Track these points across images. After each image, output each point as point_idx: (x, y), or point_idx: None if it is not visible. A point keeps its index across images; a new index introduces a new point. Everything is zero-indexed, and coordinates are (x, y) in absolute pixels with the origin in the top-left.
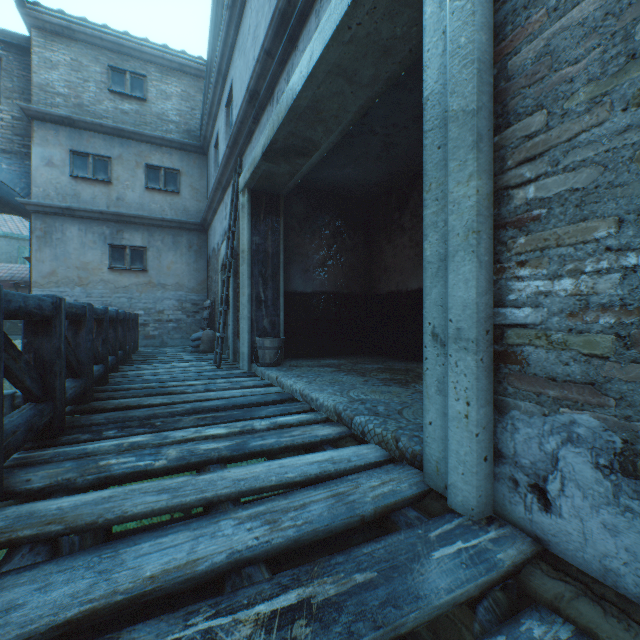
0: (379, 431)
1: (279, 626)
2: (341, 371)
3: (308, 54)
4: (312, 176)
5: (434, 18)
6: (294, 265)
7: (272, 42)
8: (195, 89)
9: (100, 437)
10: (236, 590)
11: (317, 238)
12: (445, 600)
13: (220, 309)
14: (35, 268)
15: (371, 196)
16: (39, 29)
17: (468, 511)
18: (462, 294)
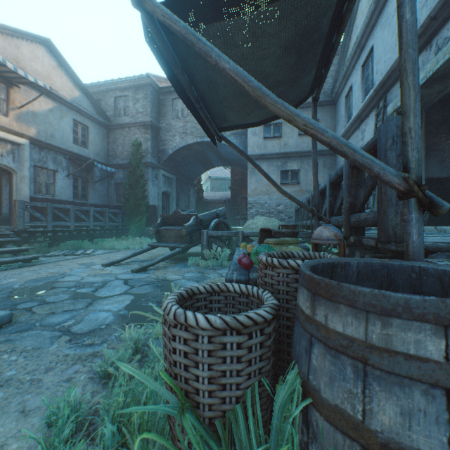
0: None
1: None
2: None
3: None
4: None
5: None
6: (430, 159)
7: (438, 10)
8: None
9: None
10: None
11: None
12: None
13: None
14: (248, 187)
15: None
16: None
17: None
18: None
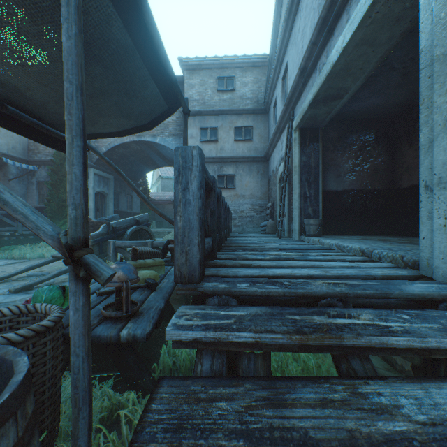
0: (390, 254)
1: (333, 284)
2: (365, 239)
3: (341, 39)
4: (342, 110)
5: (425, 3)
6: (329, 173)
7: (316, 37)
8: (261, 75)
9: (236, 251)
10: (313, 279)
11: (346, 153)
12: (416, 293)
13: (280, 204)
14: None
15: (393, 115)
16: (187, 70)
17: (445, 278)
18: (441, 158)
